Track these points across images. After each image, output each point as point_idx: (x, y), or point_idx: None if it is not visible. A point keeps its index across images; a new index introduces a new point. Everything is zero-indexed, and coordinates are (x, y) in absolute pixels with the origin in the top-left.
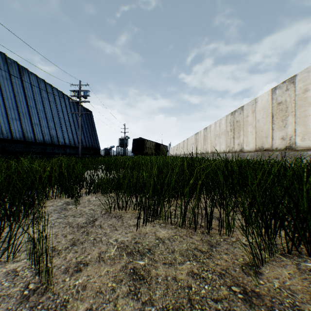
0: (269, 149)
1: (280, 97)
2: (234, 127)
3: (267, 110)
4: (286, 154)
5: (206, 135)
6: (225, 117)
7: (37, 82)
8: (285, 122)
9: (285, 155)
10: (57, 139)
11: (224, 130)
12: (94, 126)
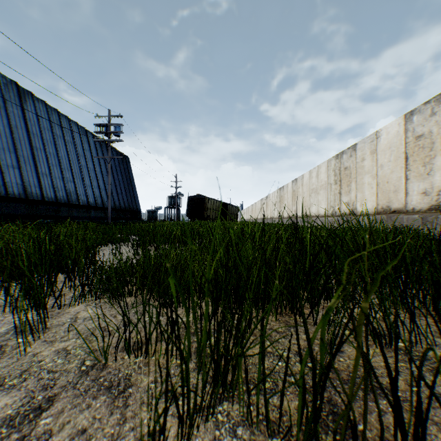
0: (401, 210)
1: (421, 127)
2: (341, 176)
3: (397, 148)
4: (431, 218)
5: (296, 190)
6: (326, 163)
7: (47, 112)
8: (429, 166)
9: (430, 220)
10: (76, 197)
11: (325, 183)
12: (132, 177)
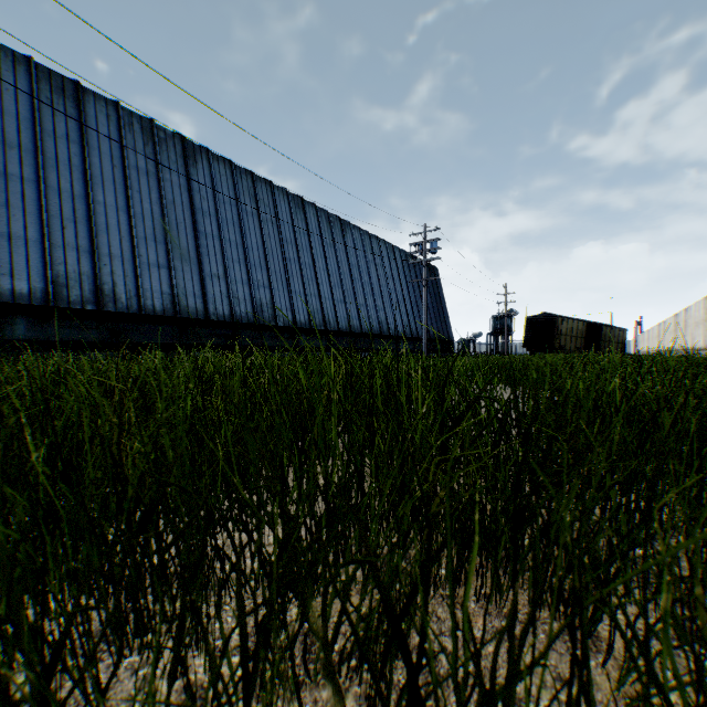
0: None
1: None
2: None
3: None
4: None
5: None
6: None
7: (360, 238)
8: None
9: None
10: (387, 327)
11: None
12: (442, 295)
